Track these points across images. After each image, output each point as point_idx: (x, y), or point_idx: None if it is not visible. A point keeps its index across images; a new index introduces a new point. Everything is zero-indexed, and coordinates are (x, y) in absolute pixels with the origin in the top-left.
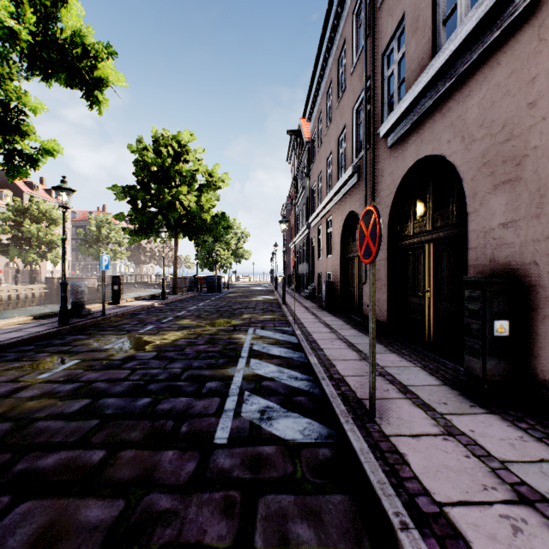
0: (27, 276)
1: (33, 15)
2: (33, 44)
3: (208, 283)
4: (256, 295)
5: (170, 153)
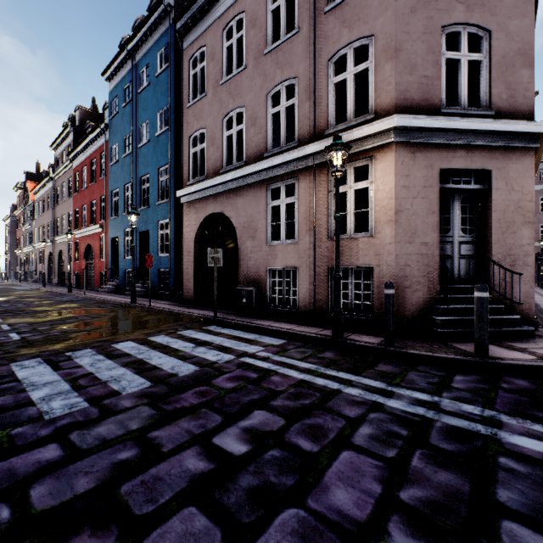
0: None
1: None
2: None
3: None
4: None
5: None
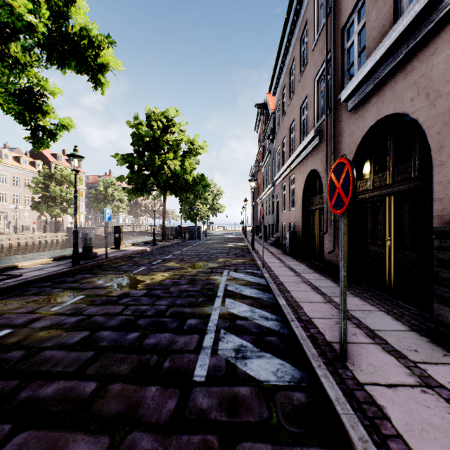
0: (53, 226)
1: (50, 15)
2: (50, 38)
3: (190, 232)
4: (229, 242)
5: (159, 126)
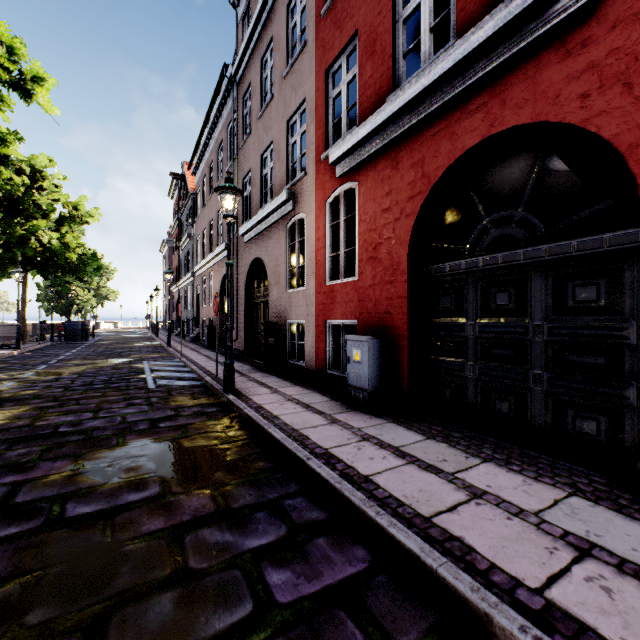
0: None
1: None
2: None
3: (68, 330)
4: (136, 342)
5: (25, 181)
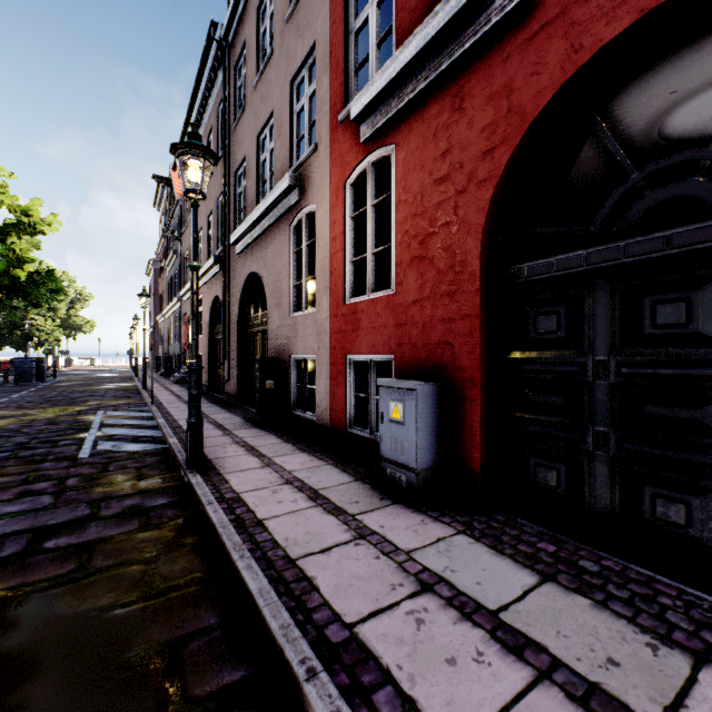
0: None
1: None
2: None
3: (18, 368)
4: (106, 383)
5: None
